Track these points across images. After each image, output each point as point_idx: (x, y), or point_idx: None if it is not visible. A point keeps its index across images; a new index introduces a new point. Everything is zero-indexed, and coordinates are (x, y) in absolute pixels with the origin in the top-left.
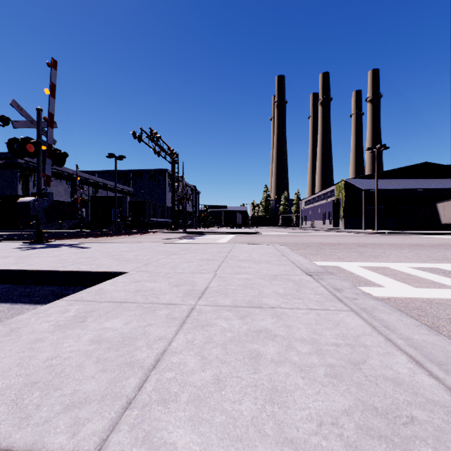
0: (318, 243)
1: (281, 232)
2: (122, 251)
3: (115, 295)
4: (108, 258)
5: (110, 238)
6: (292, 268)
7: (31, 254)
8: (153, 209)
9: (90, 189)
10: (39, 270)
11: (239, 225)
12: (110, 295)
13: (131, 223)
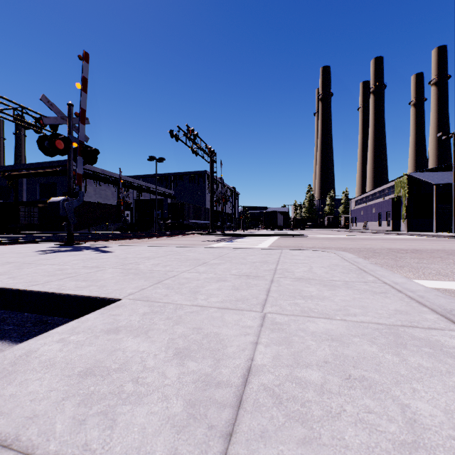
0: (386, 249)
1: (330, 235)
2: (141, 258)
3: (23, 391)
4: (116, 269)
5: (146, 240)
6: (406, 303)
7: (39, 260)
8: (192, 211)
9: (134, 193)
10: (8, 289)
11: (280, 227)
12: (13, 389)
13: (171, 225)
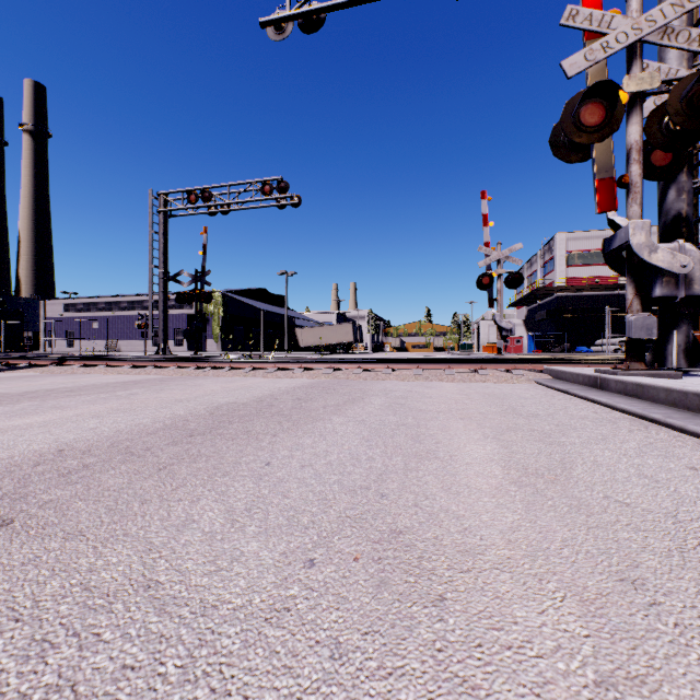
0: None
1: None
2: None
3: None
4: None
5: None
6: None
7: None
8: None
9: None
10: None
11: None
12: None
13: None
